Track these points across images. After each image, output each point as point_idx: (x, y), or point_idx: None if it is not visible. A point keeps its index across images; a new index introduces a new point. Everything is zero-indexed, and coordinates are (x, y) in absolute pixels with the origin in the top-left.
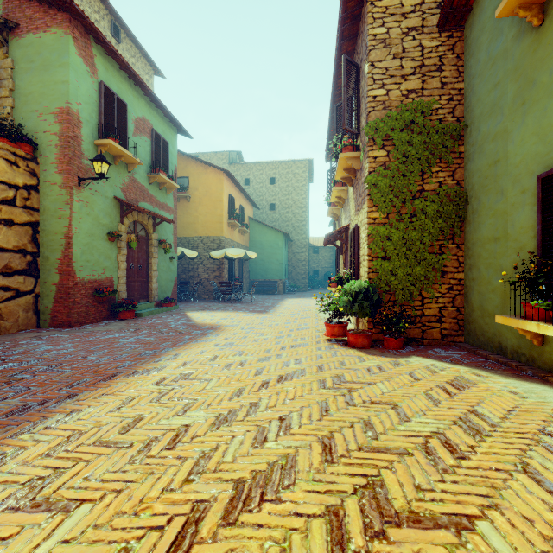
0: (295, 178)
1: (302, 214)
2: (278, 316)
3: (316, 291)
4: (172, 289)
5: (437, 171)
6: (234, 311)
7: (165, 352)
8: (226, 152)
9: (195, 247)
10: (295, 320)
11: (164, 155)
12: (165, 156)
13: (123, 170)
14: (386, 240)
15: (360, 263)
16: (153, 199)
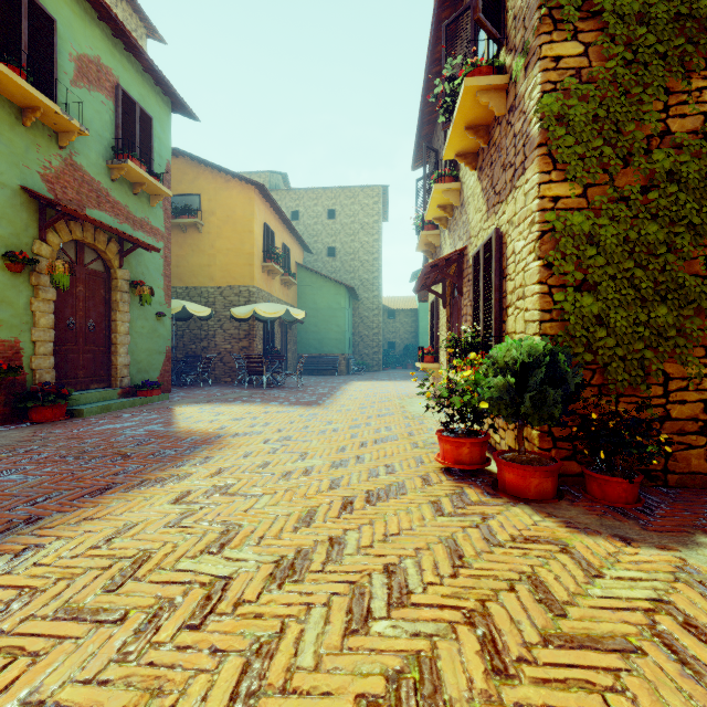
0: (363, 211)
1: (374, 262)
2: (338, 412)
3: (393, 371)
4: (161, 366)
5: (700, 88)
6: (263, 403)
7: (5, 536)
8: (266, 173)
9: (211, 303)
10: (369, 421)
11: (143, 138)
12: (145, 140)
13: (48, 142)
14: (587, 245)
15: (507, 306)
16: (120, 208)
